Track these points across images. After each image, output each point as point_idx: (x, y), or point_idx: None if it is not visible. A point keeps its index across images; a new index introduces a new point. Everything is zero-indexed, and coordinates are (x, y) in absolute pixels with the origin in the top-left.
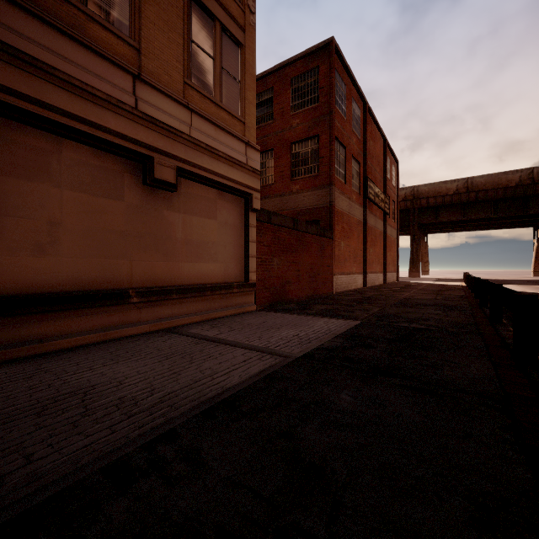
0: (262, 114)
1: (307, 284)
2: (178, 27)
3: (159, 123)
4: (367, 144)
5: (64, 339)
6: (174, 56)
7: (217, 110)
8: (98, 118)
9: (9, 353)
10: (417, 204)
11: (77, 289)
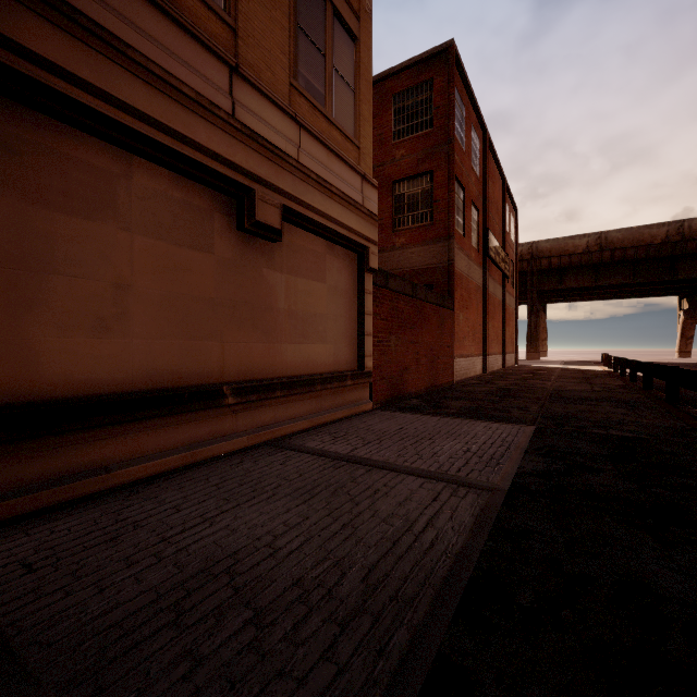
0: None
1: (427, 371)
2: (282, 3)
3: (261, 140)
4: (487, 185)
5: (138, 465)
6: (278, 45)
7: (328, 128)
8: (185, 126)
9: (62, 492)
10: (536, 265)
11: (153, 386)
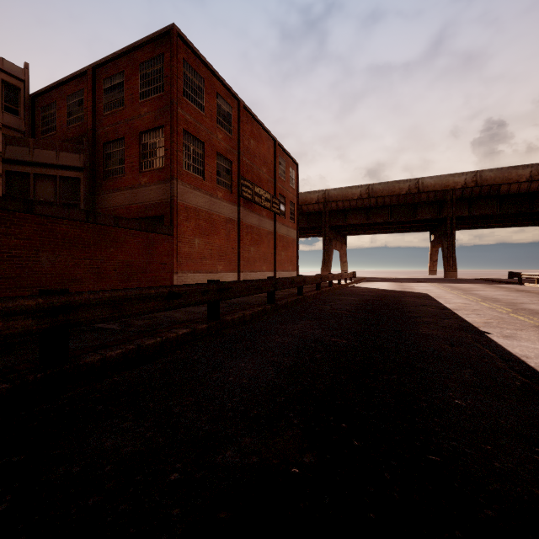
0: (114, 99)
1: (119, 282)
2: None
3: None
4: (241, 142)
5: None
6: None
7: None
8: None
9: None
10: (328, 207)
11: None
